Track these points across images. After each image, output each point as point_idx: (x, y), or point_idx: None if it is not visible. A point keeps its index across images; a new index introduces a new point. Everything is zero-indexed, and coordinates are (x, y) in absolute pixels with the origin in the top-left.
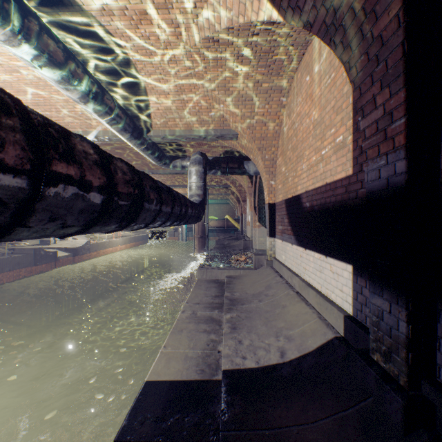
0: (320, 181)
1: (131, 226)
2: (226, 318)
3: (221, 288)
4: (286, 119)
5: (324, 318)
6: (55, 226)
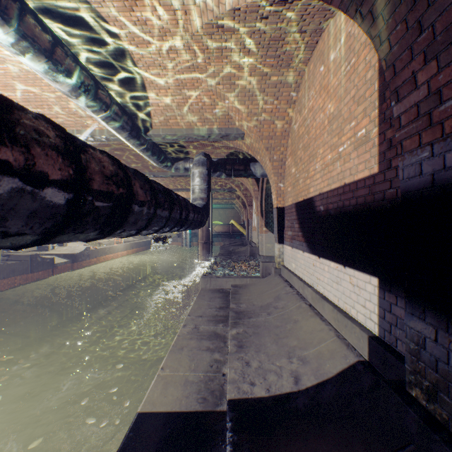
0: (336, 182)
1: (118, 232)
2: (232, 333)
3: (226, 298)
4: (297, 116)
5: (343, 337)
6: None
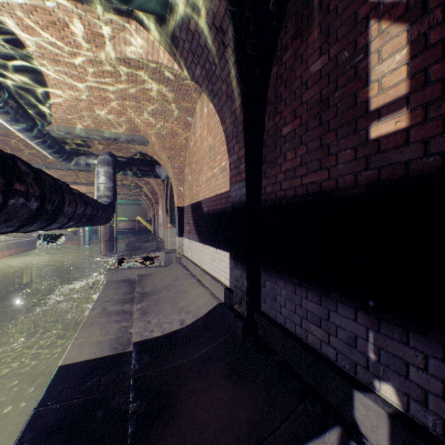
0: (213, 192)
1: (50, 226)
2: (137, 307)
3: (132, 286)
4: (192, 136)
5: (214, 294)
6: (3, 226)
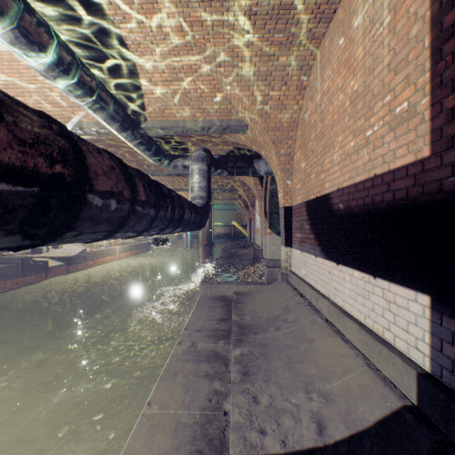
0: (363, 174)
1: (69, 236)
2: (235, 355)
3: (228, 308)
4: (308, 103)
5: (376, 367)
6: None
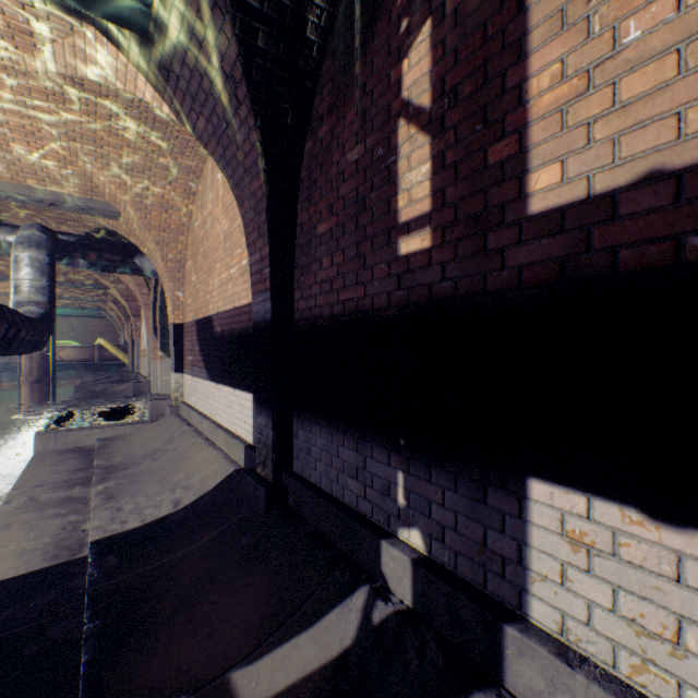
0: (230, 304)
1: None
2: (98, 490)
3: (88, 457)
4: (198, 213)
5: (231, 457)
6: None
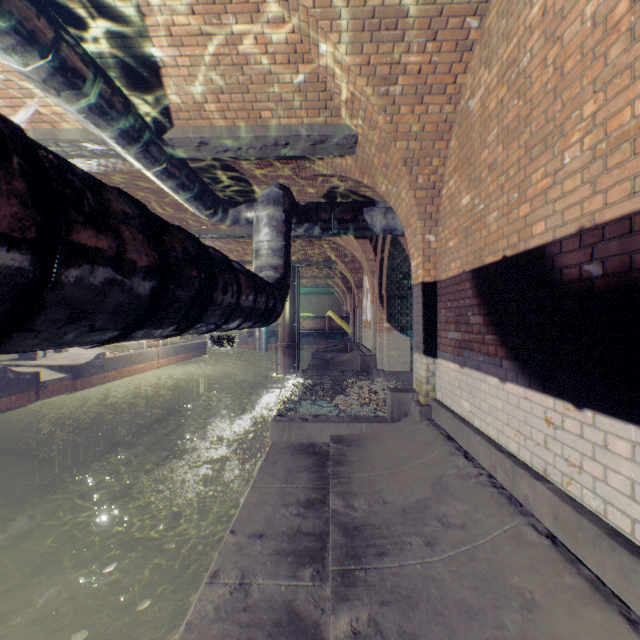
0: None
1: None
2: (338, 637)
3: (320, 473)
4: (479, 75)
5: None
6: None
